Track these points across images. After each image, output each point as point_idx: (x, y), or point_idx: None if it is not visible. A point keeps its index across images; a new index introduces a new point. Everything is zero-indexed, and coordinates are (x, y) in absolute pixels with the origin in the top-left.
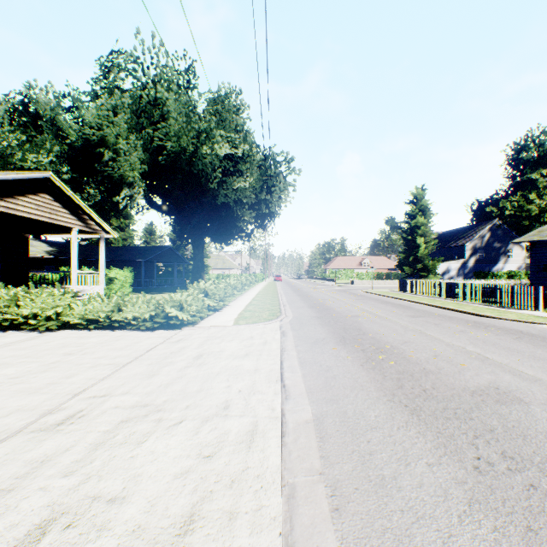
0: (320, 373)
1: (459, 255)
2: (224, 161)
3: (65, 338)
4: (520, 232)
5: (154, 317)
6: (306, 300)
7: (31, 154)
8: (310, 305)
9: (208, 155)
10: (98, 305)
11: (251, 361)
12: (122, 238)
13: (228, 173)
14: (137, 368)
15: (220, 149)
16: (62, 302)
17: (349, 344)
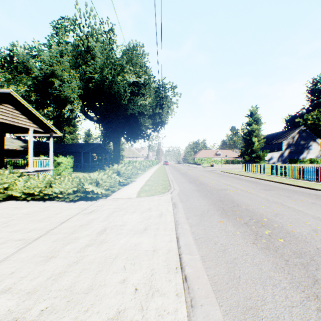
0: (218, 254)
1: (278, 149)
2: (132, 86)
3: (3, 209)
4: (316, 134)
5: (77, 191)
6: (186, 177)
7: (12, 85)
8: (189, 181)
9: (121, 81)
10: (35, 182)
11: (149, 238)
12: (71, 138)
13: (135, 94)
14: (40, 246)
15: (129, 79)
16: (8, 180)
17: (231, 216)
